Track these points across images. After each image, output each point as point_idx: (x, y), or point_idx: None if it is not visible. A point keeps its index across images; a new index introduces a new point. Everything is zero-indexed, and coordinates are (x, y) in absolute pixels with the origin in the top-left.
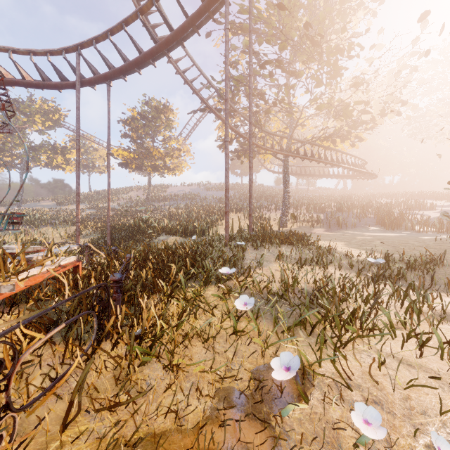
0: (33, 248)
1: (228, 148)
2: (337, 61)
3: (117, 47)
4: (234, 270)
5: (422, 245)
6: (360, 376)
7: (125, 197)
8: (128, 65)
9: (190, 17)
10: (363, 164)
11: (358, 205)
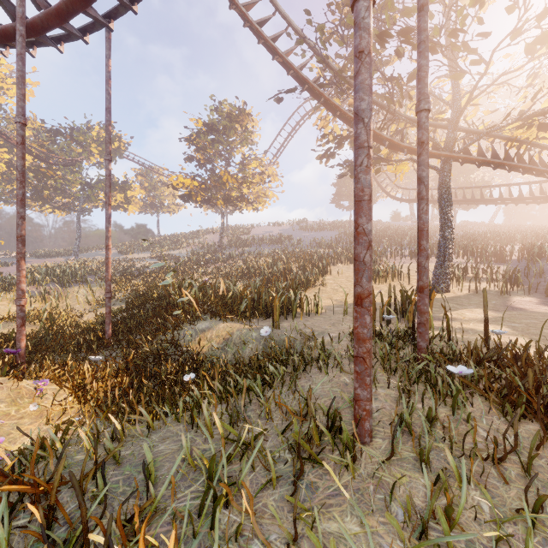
0: None
1: (367, 23)
2: None
3: None
4: None
5: None
6: None
7: (196, 243)
8: None
9: None
10: None
11: None
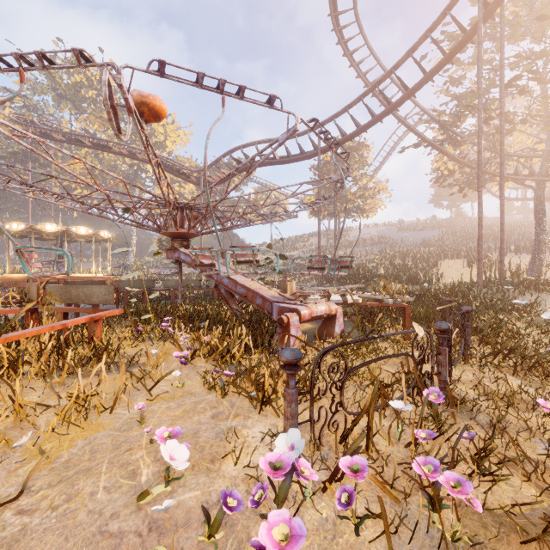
0: (362, 285)
1: (481, 197)
2: None
3: (353, 118)
4: (526, 302)
5: None
6: None
7: (308, 245)
8: (360, 130)
9: (429, 73)
10: None
11: None
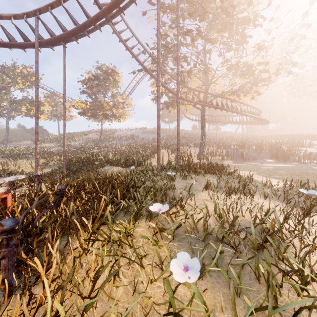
0: None
1: (159, 91)
2: (244, 30)
3: (68, 12)
4: (167, 206)
5: None
6: None
7: (84, 138)
8: (78, 28)
9: None
10: (259, 113)
11: (255, 144)
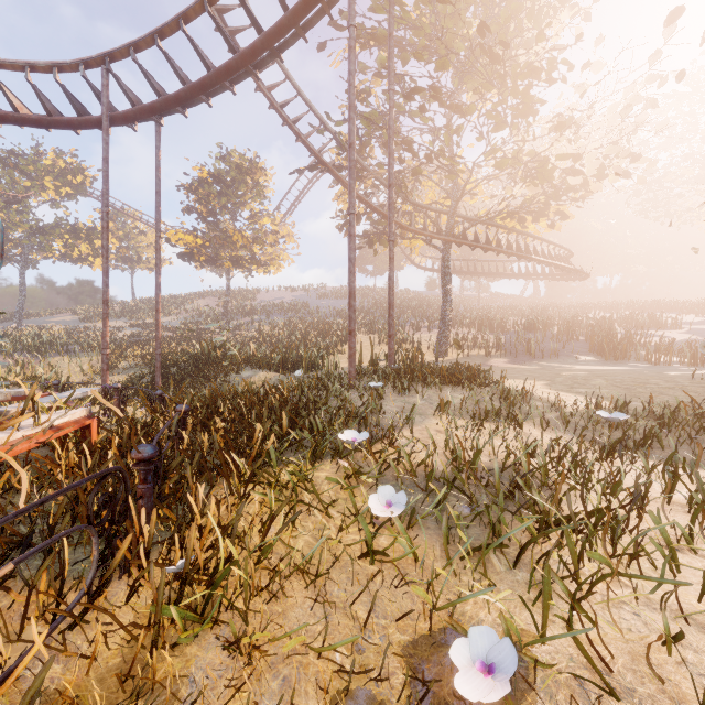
0: (5, 395)
1: (353, 224)
2: (529, 88)
3: (170, 59)
4: (366, 435)
5: (673, 385)
6: (629, 666)
7: (189, 309)
8: (189, 90)
9: (292, 11)
10: (567, 257)
11: (559, 322)
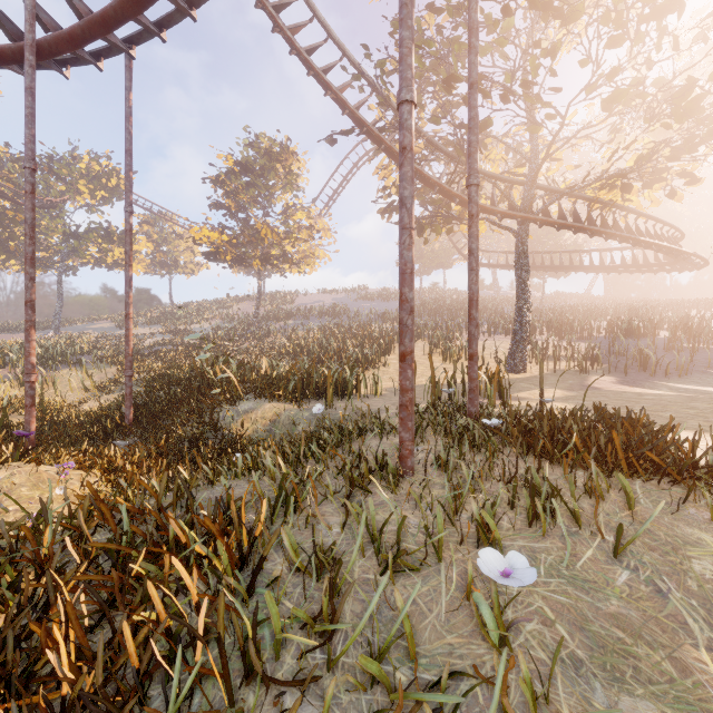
0: None
1: (409, 125)
2: None
3: None
4: None
5: None
6: None
7: (223, 314)
8: None
9: None
10: (676, 240)
11: None
